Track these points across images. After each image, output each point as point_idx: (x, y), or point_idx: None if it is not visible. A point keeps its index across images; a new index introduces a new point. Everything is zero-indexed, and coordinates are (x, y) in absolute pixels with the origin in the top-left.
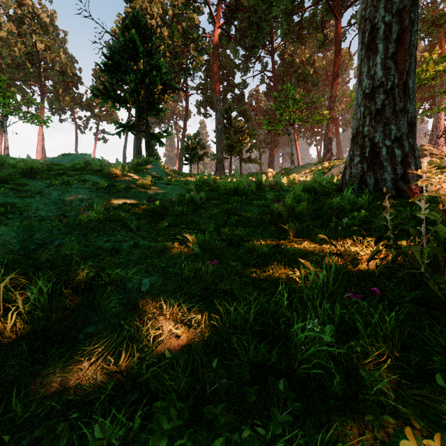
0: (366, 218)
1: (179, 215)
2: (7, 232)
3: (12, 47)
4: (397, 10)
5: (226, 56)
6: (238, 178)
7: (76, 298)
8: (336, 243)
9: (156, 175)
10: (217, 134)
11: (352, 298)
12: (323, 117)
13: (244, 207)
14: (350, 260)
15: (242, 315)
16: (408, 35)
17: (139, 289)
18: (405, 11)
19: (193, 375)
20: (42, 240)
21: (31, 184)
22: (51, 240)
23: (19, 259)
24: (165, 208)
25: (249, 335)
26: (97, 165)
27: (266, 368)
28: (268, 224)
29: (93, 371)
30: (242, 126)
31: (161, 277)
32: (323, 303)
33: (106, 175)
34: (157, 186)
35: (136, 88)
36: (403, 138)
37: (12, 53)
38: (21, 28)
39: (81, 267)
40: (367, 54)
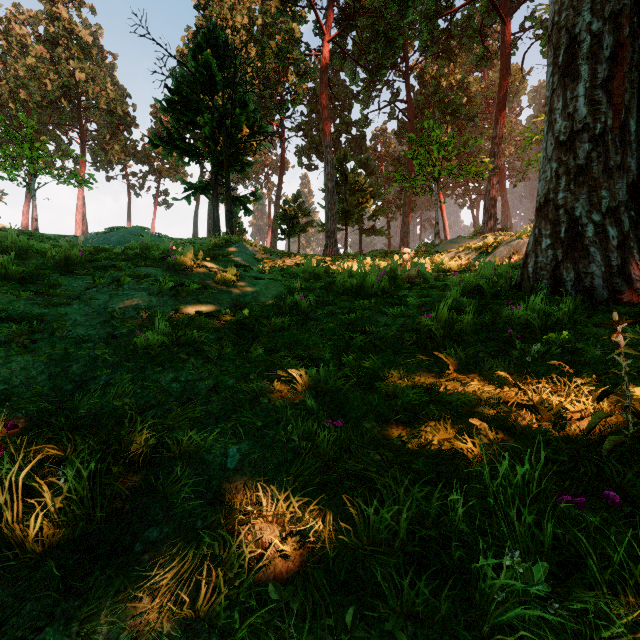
0: (568, 342)
1: (278, 331)
2: (32, 363)
3: (43, 78)
4: (611, 13)
5: (340, 81)
6: (358, 260)
7: (130, 478)
8: (524, 385)
9: (242, 263)
10: (326, 196)
11: (570, 502)
12: (484, 168)
13: (375, 317)
14: (552, 419)
15: (387, 519)
16: (629, 50)
17: (223, 465)
18: (624, 14)
19: (313, 630)
20: (81, 375)
21: (67, 283)
22: (95, 376)
23: (48, 408)
24: (257, 319)
25: (399, 557)
26: (159, 250)
27: (432, 624)
28: (413, 347)
29: (157, 613)
30: (362, 182)
31: (256, 442)
32: (523, 513)
33: (172, 266)
34: (245, 281)
35: (213, 133)
36: (620, 209)
37: (42, 87)
38: (55, 51)
39: (137, 428)
40: (562, 81)
